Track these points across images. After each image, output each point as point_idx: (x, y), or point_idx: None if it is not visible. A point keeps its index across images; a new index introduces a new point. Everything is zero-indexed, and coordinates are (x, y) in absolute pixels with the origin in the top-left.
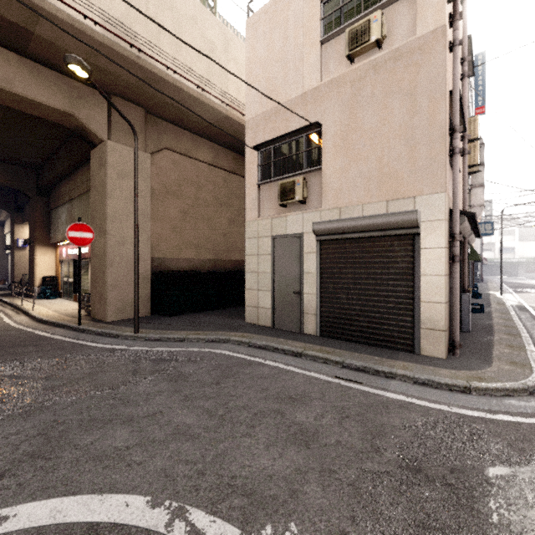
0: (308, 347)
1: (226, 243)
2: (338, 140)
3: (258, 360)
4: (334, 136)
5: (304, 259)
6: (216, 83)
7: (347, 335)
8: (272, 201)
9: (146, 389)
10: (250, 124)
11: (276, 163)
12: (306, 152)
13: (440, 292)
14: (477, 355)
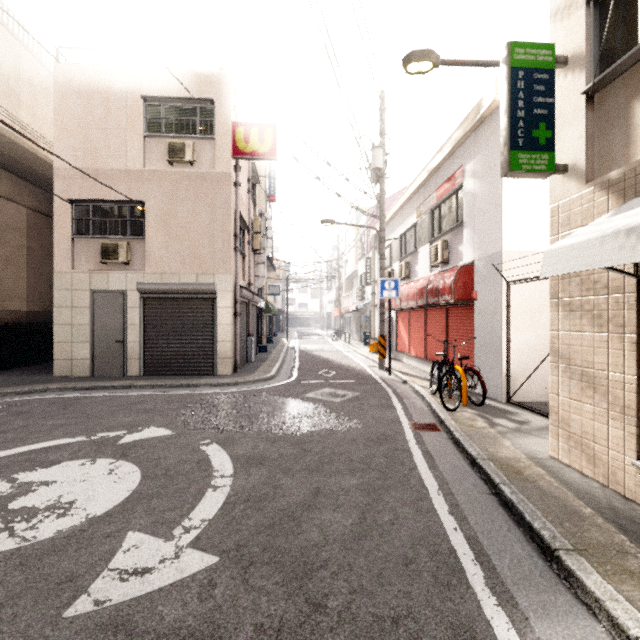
0: (135, 382)
1: None
2: (160, 220)
3: (93, 395)
4: (157, 216)
5: (128, 313)
6: (3, 104)
7: (167, 371)
8: (90, 257)
9: None
10: (61, 173)
11: (96, 222)
12: (129, 220)
13: (228, 335)
14: (249, 371)
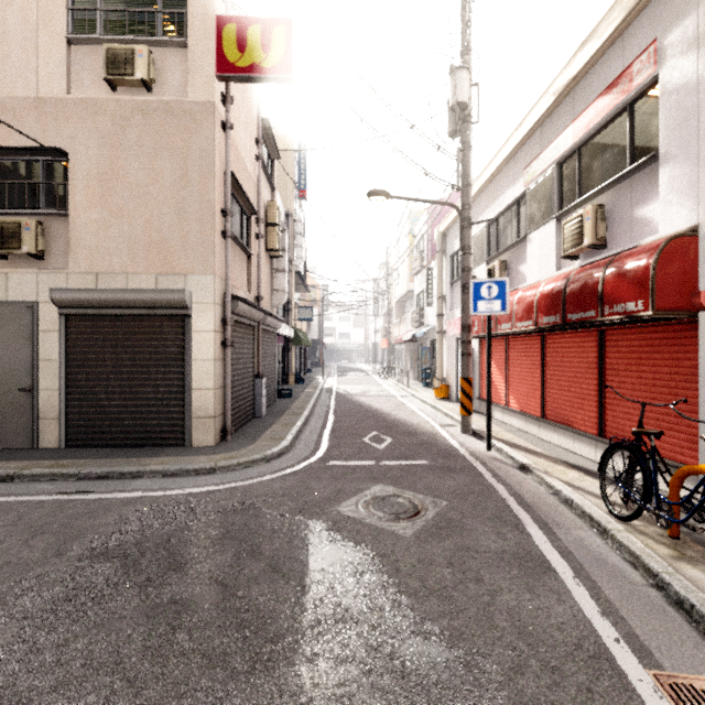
0: (33, 465)
1: None
2: (95, 183)
3: None
4: (89, 177)
5: (40, 340)
6: None
7: (106, 440)
8: None
9: None
10: None
11: None
12: (45, 185)
13: (210, 378)
14: (249, 437)
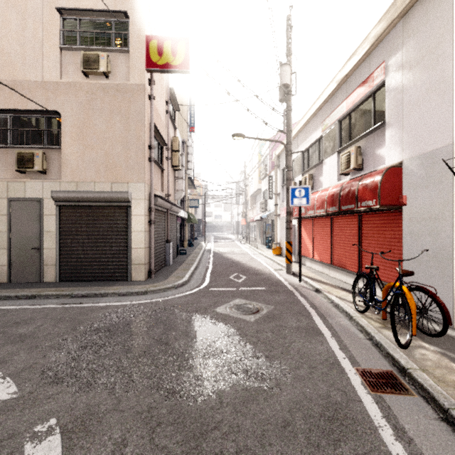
0: (44, 290)
1: None
2: (76, 130)
3: None
4: (72, 127)
5: (44, 220)
6: None
7: (82, 277)
8: (8, 166)
9: None
10: None
11: (13, 132)
12: (46, 131)
13: (142, 242)
14: (164, 276)
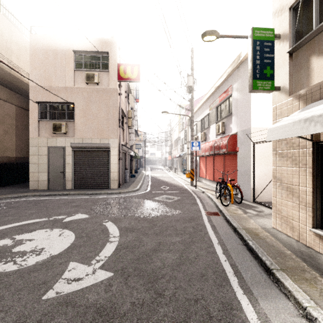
0: (70, 192)
1: (2, 146)
2: (82, 112)
3: (49, 198)
4: (80, 110)
5: (66, 158)
6: (4, 54)
7: (85, 187)
8: (47, 130)
9: (0, 211)
10: (33, 89)
11: (50, 113)
12: (67, 112)
13: (116, 169)
14: (126, 187)
